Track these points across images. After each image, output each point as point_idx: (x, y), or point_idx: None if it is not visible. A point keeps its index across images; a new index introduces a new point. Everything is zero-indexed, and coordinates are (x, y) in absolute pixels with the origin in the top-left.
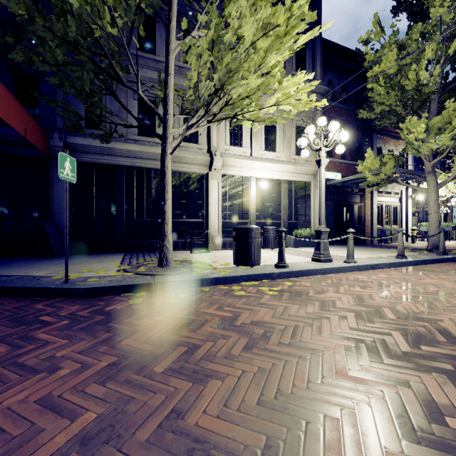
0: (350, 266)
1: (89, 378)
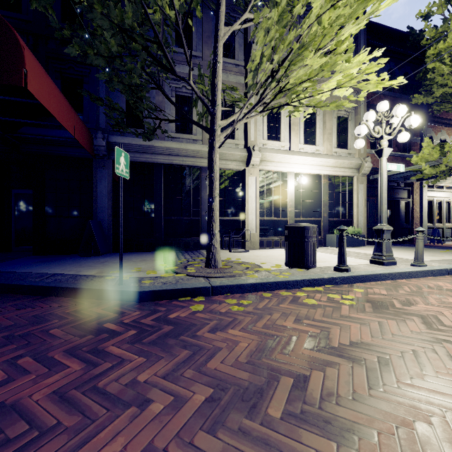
0: (423, 271)
1: (191, 421)
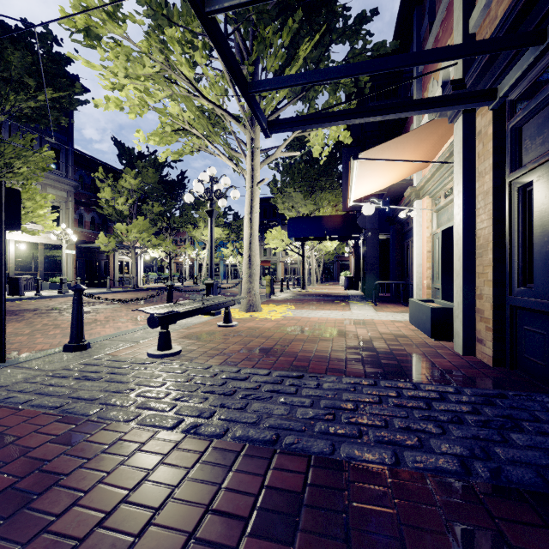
0: None
1: None
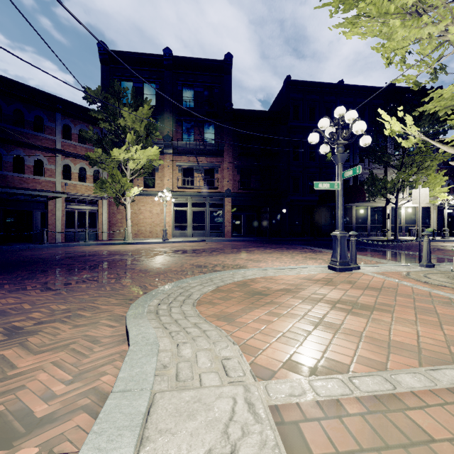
0: None
1: None
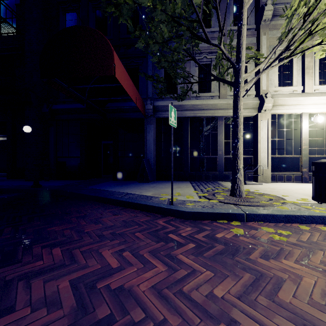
0: None
1: None
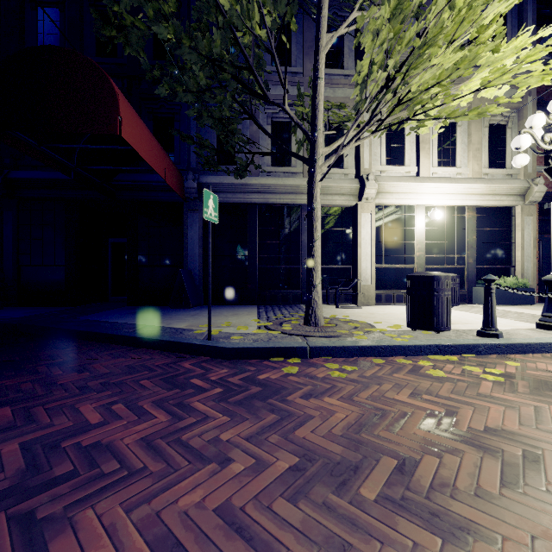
0: None
1: (271, 486)
